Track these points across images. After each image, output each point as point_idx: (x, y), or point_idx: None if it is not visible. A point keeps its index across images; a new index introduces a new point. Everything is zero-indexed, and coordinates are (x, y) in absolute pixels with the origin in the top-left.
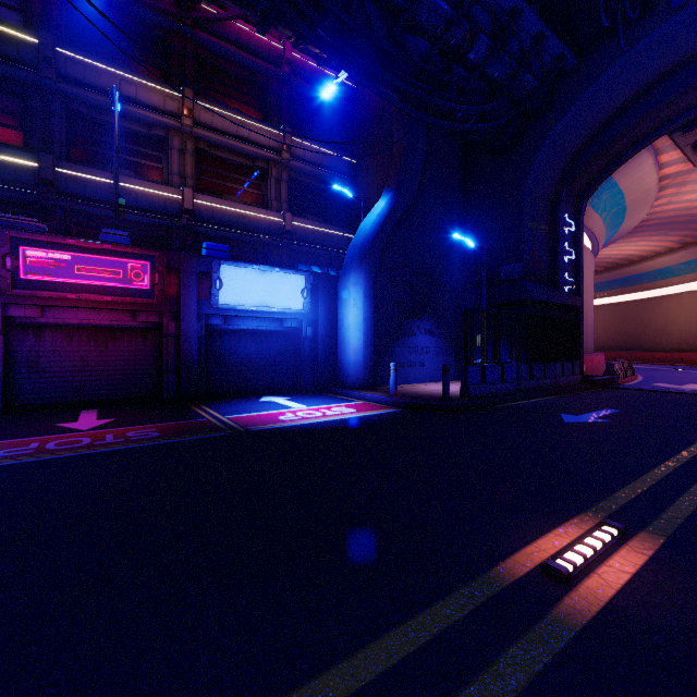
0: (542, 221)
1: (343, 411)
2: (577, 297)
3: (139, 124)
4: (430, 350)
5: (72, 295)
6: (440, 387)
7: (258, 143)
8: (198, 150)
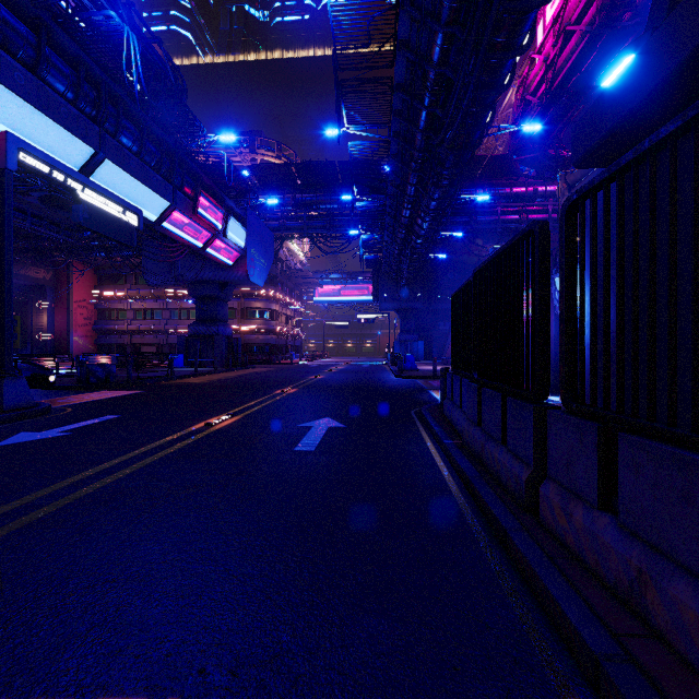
0: None
1: None
2: None
3: None
4: None
5: None
6: None
7: None
8: None
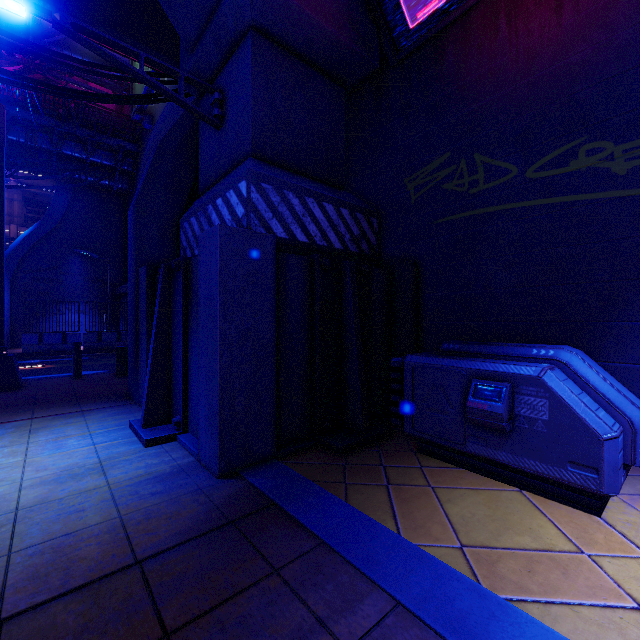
0: None
1: None
2: None
3: None
4: (83, 324)
5: None
6: None
7: None
8: None
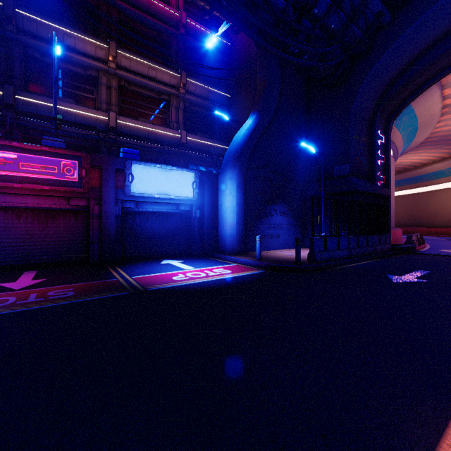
0: (363, 135)
1: (222, 272)
2: (387, 189)
3: (78, 67)
4: (283, 226)
5: (18, 185)
6: (291, 252)
7: (163, 81)
8: (120, 86)
